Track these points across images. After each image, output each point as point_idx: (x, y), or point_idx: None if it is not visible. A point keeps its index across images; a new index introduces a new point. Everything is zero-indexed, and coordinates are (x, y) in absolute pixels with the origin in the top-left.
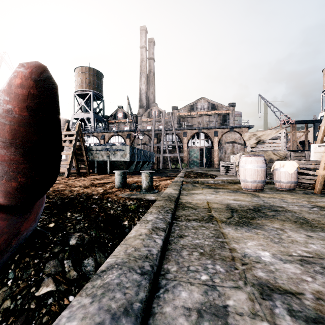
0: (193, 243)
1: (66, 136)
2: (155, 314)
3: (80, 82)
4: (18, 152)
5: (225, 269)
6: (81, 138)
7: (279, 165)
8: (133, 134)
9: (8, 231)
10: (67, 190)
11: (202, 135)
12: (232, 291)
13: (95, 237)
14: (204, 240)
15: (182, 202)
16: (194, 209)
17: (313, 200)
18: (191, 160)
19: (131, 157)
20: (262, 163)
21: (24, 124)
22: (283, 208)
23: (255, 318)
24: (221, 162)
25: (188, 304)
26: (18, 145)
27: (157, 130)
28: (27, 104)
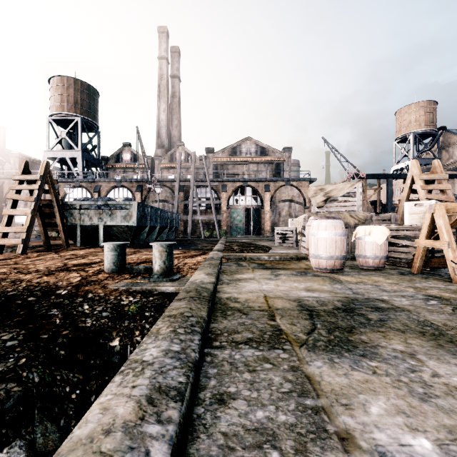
0: (252, 424)
1: (23, 184)
2: None
3: (59, 100)
4: None
5: None
6: (51, 188)
7: (364, 233)
8: (147, 185)
9: None
10: (7, 280)
11: (249, 190)
12: None
13: (40, 385)
14: (275, 410)
15: (222, 298)
16: (245, 315)
17: (419, 285)
18: (233, 225)
19: (141, 220)
20: (342, 230)
21: None
22: (386, 303)
23: None
24: (276, 228)
25: None
26: None
27: (184, 180)
28: None
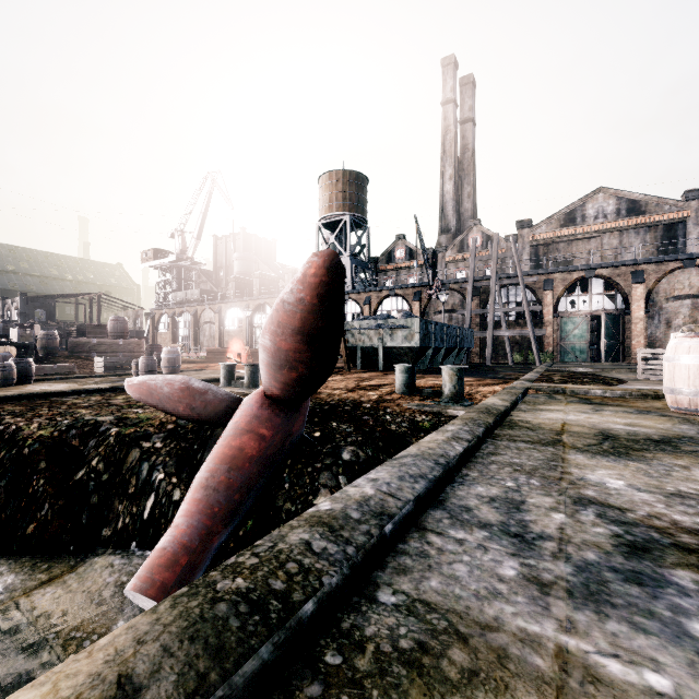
0: (509, 461)
1: None
2: (448, 493)
3: (328, 200)
4: (304, 340)
5: (541, 484)
6: None
7: None
8: (427, 291)
9: (282, 430)
10: (323, 394)
11: (598, 283)
12: (539, 496)
13: (373, 457)
14: (527, 461)
15: (513, 420)
16: (531, 430)
17: None
18: (566, 344)
19: (423, 340)
20: None
21: (313, 311)
22: None
23: (552, 510)
24: (640, 350)
25: (483, 494)
26: (305, 333)
27: (480, 279)
28: (318, 292)
